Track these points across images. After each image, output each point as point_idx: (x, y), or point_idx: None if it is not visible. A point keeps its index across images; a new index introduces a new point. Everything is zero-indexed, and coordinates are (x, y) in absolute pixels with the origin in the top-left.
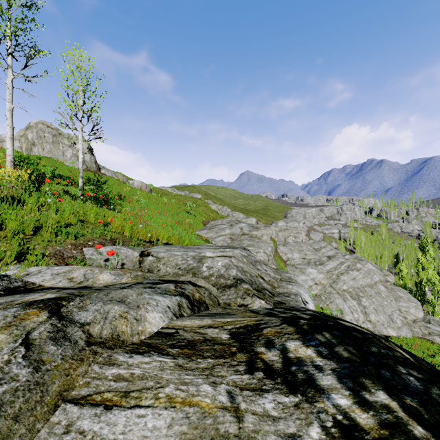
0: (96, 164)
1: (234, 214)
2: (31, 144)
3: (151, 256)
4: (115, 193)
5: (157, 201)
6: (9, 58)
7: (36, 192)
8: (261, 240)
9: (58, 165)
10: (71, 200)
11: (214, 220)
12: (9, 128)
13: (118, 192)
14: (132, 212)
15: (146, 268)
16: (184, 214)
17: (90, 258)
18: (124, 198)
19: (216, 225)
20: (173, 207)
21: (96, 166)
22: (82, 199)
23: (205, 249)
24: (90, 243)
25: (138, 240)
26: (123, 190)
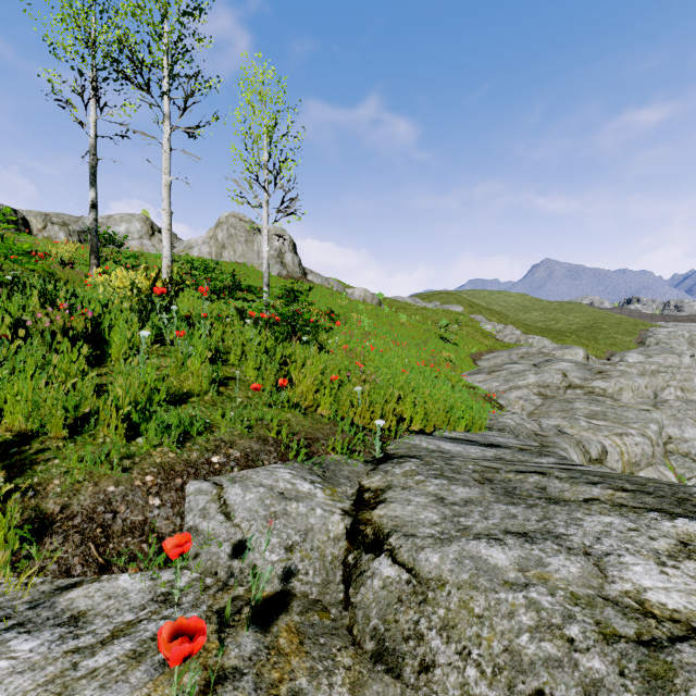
0: (300, 267)
1: (531, 341)
2: (221, 246)
3: (388, 555)
4: (325, 310)
5: (390, 320)
6: (166, 104)
7: (154, 316)
8: (620, 402)
9: (251, 272)
10: (237, 327)
11: (491, 351)
12: (166, 215)
13: (329, 307)
14: (346, 345)
15: (370, 626)
16: (437, 343)
17: (194, 530)
18: (338, 317)
19: (502, 365)
20: (417, 329)
21: (300, 269)
22: (257, 324)
23: (583, 507)
24: (217, 457)
25: (352, 425)
26: (337, 305)
